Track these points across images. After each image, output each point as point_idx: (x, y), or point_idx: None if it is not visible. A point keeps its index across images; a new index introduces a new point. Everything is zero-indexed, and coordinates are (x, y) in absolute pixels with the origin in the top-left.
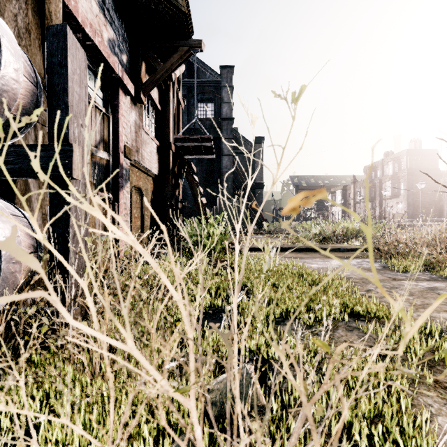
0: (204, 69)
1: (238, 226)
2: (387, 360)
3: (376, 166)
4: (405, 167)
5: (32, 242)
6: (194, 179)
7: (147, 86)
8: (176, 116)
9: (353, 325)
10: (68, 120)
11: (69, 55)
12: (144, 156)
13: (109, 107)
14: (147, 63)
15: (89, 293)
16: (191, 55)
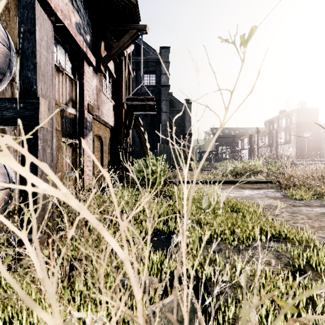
0: (148, 49)
1: (186, 170)
2: (305, 280)
3: (273, 121)
4: (294, 122)
5: (5, 180)
6: (141, 130)
7: (105, 60)
8: (127, 83)
9: (268, 245)
10: (36, 78)
11: (37, 24)
12: (103, 112)
13: (76, 74)
14: (106, 43)
15: (29, 243)
16: (138, 36)
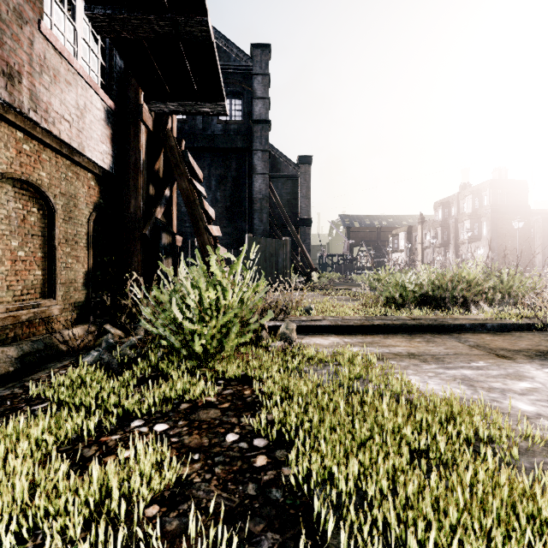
0: (227, 48)
1: None
2: None
3: (450, 202)
4: (488, 203)
5: None
6: (194, 187)
7: None
8: None
9: None
10: None
11: None
12: (50, 105)
13: None
14: None
15: None
16: None
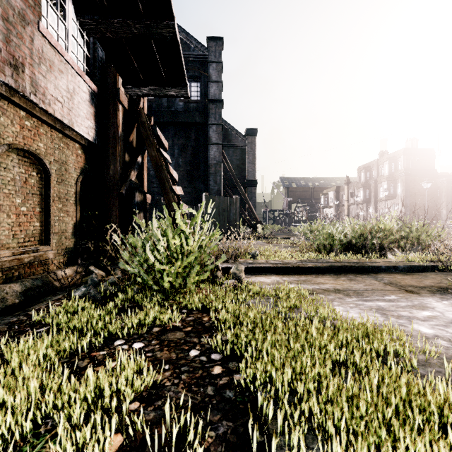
0: (187, 40)
1: None
2: None
3: (370, 166)
4: (402, 167)
5: None
6: (161, 155)
7: None
8: None
9: None
10: None
11: None
12: (47, 90)
13: None
14: None
15: None
16: None
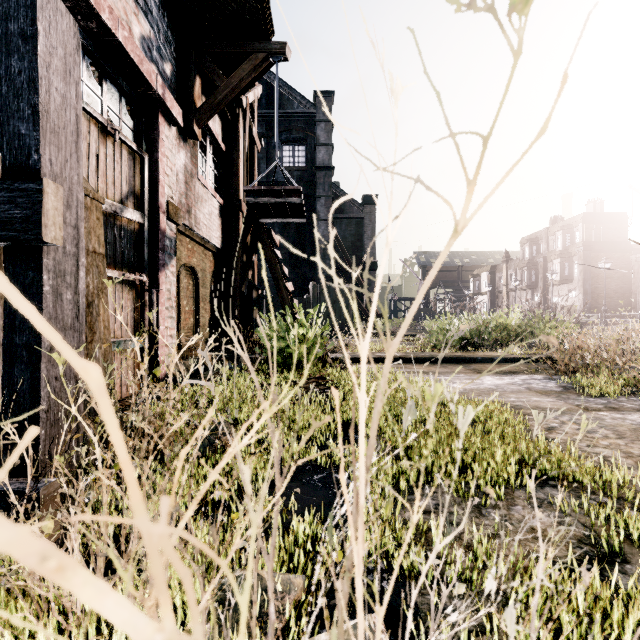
0: (290, 96)
1: (365, 344)
2: (631, 583)
3: (538, 238)
4: (580, 240)
5: None
6: (275, 255)
7: (203, 113)
8: (248, 162)
9: (540, 495)
10: (39, 137)
11: (40, 19)
12: (200, 219)
13: (143, 142)
14: (204, 80)
15: None
16: (270, 67)
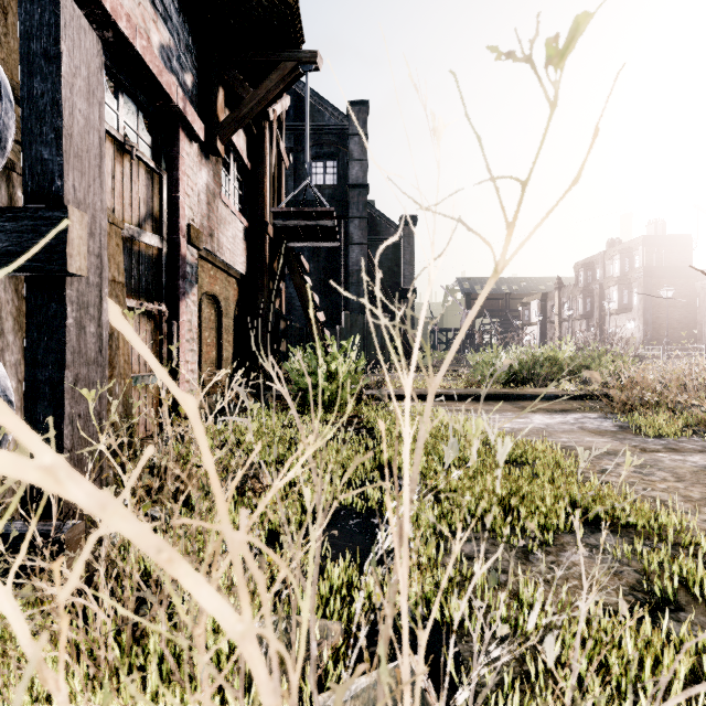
0: (321, 106)
1: (409, 380)
2: (683, 629)
3: (593, 262)
4: (640, 265)
5: None
6: (305, 282)
7: (227, 128)
8: (276, 180)
9: (591, 540)
10: (62, 162)
11: (64, 38)
12: (223, 243)
13: (162, 160)
14: (228, 91)
15: None
16: (299, 77)
